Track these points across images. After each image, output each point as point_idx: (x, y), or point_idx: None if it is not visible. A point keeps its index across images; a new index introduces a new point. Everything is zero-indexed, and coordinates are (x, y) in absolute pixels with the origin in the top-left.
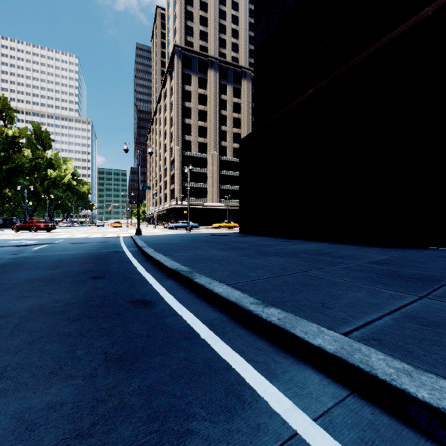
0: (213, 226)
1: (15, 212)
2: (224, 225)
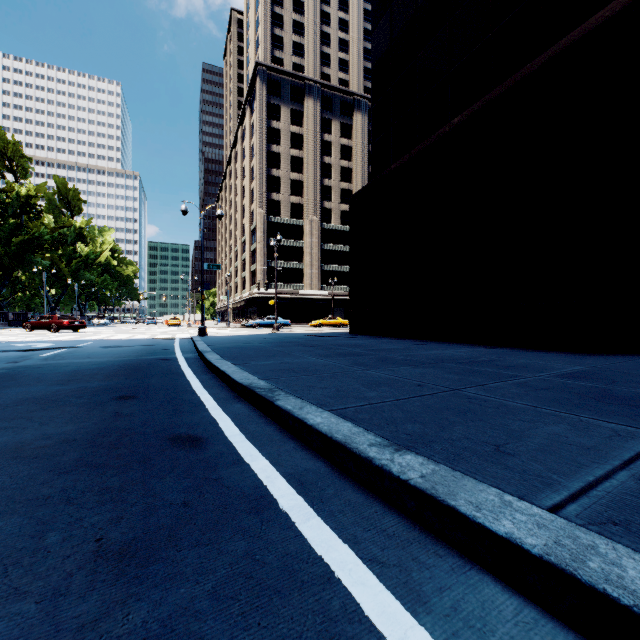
0: (312, 324)
1: (31, 304)
2: (327, 322)
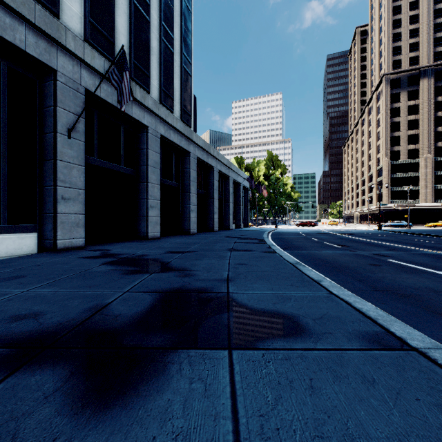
0: (428, 225)
1: None
2: (440, 224)
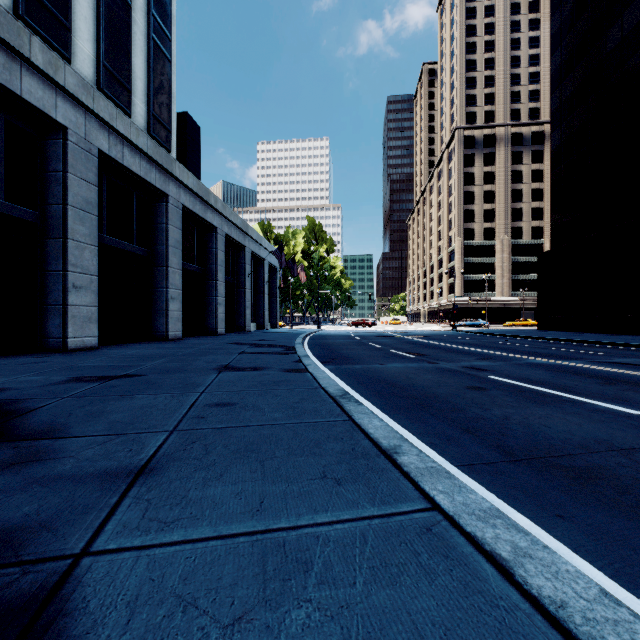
0: (506, 325)
1: None
2: (519, 323)
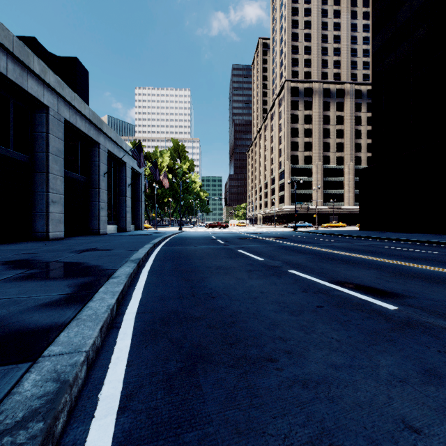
0: (324, 226)
1: None
2: (333, 225)
